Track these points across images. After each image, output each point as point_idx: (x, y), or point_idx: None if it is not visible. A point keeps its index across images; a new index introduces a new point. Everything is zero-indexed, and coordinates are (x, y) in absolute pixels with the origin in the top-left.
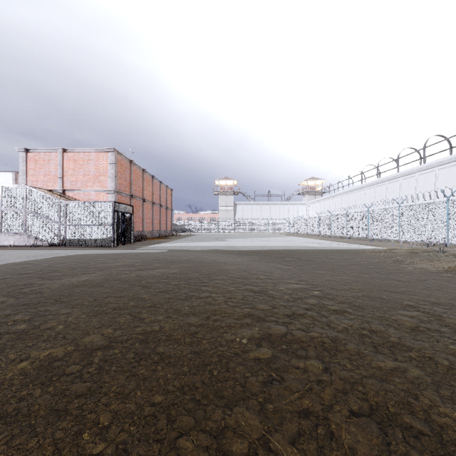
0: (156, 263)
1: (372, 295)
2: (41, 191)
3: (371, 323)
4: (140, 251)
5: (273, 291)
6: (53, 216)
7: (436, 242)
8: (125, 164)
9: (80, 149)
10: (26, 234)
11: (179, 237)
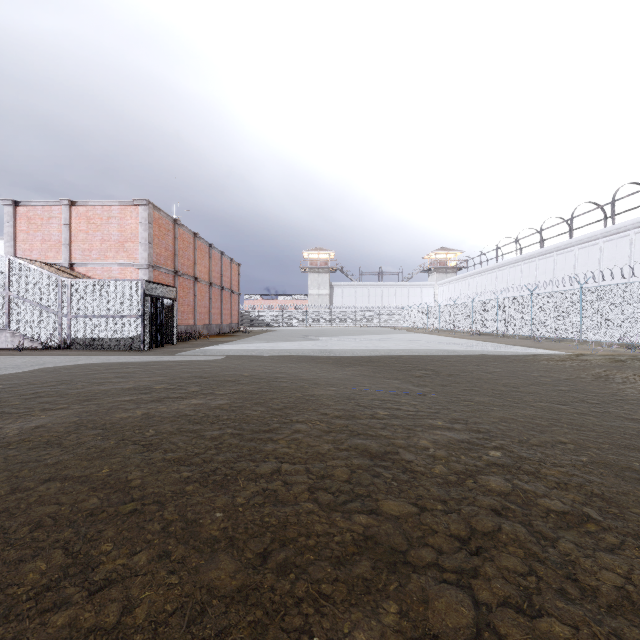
0: (193, 384)
1: (609, 460)
2: (33, 264)
3: None
4: (179, 359)
5: (410, 453)
6: (51, 302)
7: None
8: (165, 225)
9: (96, 201)
10: (9, 331)
11: (249, 334)
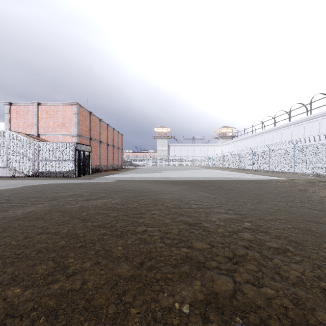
0: (102, 193)
1: (301, 227)
2: (19, 134)
3: (322, 268)
4: (93, 181)
5: (207, 223)
6: (29, 153)
7: (325, 174)
8: (85, 115)
9: (51, 103)
10: (8, 168)
11: (127, 170)
